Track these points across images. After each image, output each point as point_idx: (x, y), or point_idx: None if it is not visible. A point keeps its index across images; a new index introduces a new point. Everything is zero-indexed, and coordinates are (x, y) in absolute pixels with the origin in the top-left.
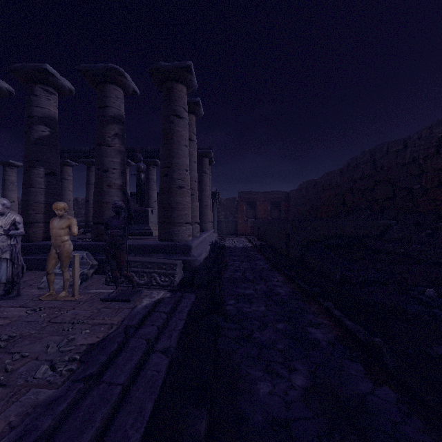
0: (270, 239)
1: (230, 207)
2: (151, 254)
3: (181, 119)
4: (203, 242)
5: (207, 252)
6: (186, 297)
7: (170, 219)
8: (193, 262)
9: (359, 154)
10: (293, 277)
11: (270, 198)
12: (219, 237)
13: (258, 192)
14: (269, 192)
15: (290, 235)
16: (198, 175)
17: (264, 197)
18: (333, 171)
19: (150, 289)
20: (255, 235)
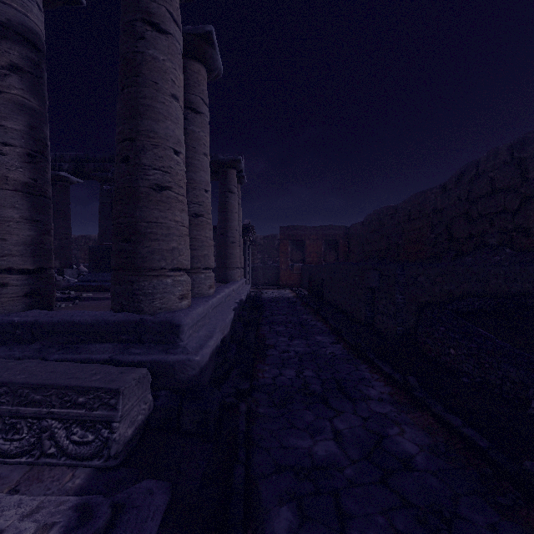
0: (331, 294)
1: (269, 248)
2: (83, 345)
3: (164, 35)
4: (222, 305)
5: (226, 327)
6: (133, 515)
7: (134, 261)
8: (182, 368)
9: (484, 155)
10: (413, 389)
11: (324, 235)
12: (253, 290)
13: (308, 227)
14: (323, 227)
15: (375, 291)
16: (220, 195)
17: (315, 234)
18: (427, 190)
19: (32, 472)
20: (305, 286)
